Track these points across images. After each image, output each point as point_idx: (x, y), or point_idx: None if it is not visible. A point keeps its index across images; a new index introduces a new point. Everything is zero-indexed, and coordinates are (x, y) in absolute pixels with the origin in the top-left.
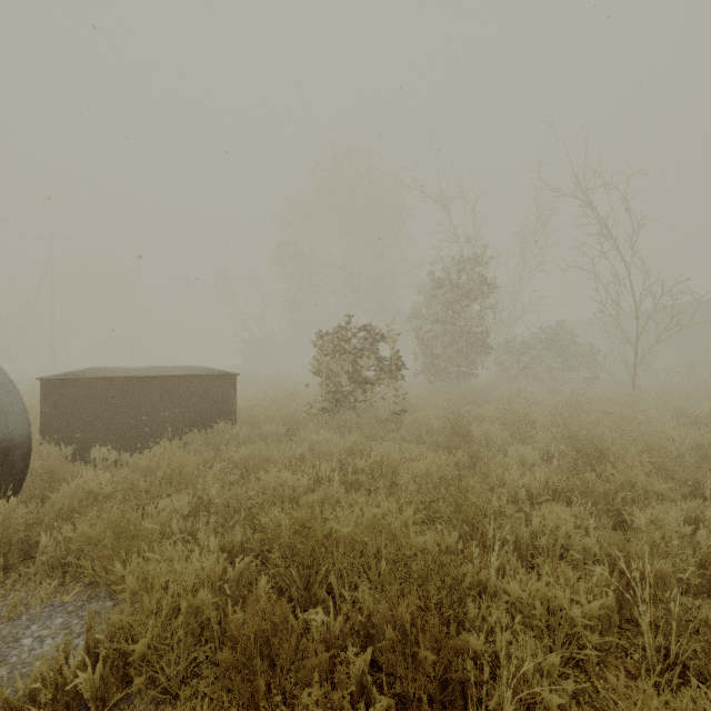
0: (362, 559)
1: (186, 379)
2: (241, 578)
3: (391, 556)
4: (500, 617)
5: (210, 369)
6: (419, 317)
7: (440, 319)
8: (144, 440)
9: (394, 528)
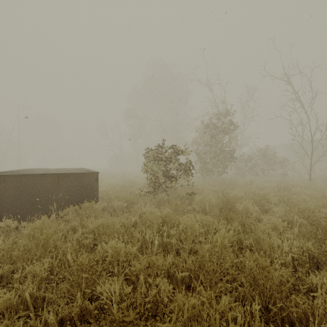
0: None
1: (67, 175)
2: None
3: None
4: None
5: (87, 169)
6: (197, 143)
7: (209, 143)
8: (42, 212)
9: None
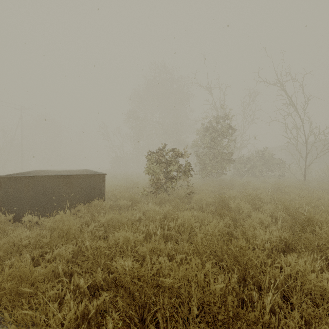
0: (179, 300)
1: (78, 176)
2: (98, 309)
3: (198, 297)
4: None
5: (93, 171)
6: (197, 145)
7: (208, 146)
8: (55, 209)
9: (201, 281)
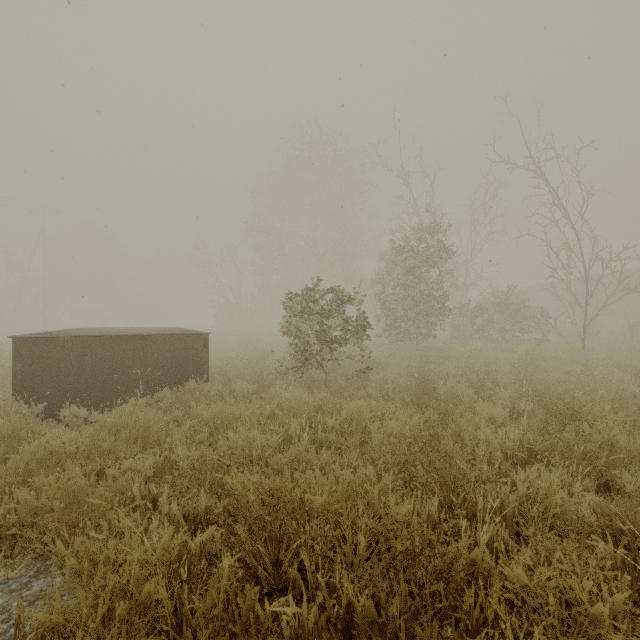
0: (337, 531)
1: (158, 338)
2: (204, 550)
3: (369, 527)
4: (502, 609)
5: (184, 329)
6: (381, 282)
7: (401, 283)
8: (118, 397)
9: (373, 498)
